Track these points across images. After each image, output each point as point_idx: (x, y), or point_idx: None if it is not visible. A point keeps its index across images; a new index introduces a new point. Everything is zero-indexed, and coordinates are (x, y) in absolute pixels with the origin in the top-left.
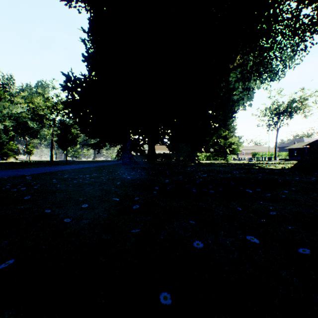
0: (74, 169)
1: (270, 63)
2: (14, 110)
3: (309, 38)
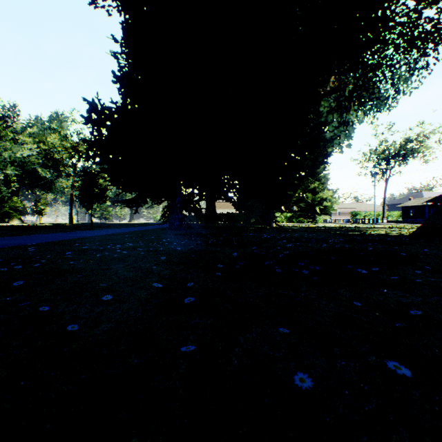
0: (101, 235)
1: (377, 87)
2: (18, 152)
3: (432, 51)
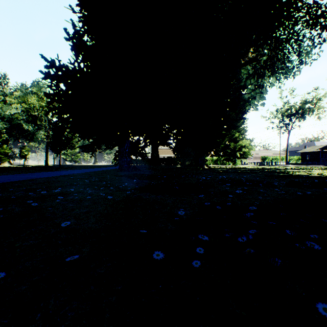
0: (51, 177)
1: (286, 57)
2: (7, 111)
3: None
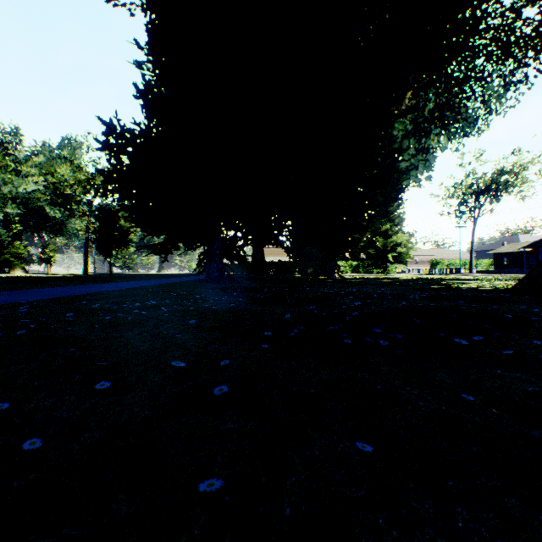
0: (119, 290)
1: (464, 105)
2: (21, 186)
3: (533, 60)
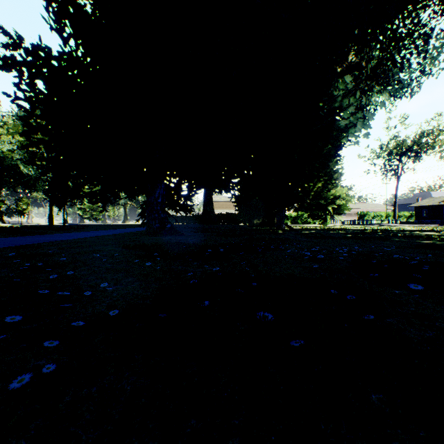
0: None
1: (407, 61)
2: None
3: None
